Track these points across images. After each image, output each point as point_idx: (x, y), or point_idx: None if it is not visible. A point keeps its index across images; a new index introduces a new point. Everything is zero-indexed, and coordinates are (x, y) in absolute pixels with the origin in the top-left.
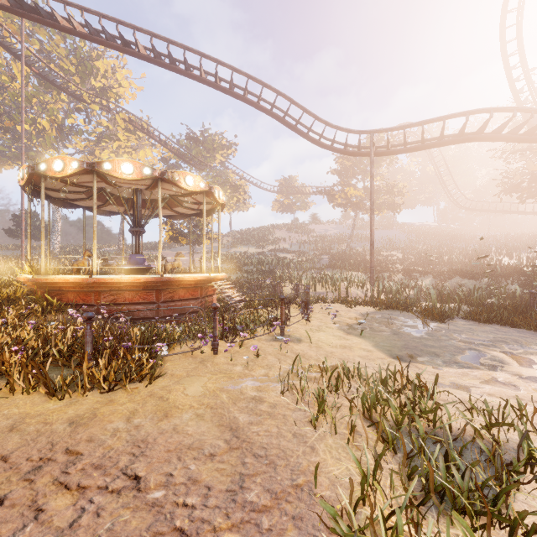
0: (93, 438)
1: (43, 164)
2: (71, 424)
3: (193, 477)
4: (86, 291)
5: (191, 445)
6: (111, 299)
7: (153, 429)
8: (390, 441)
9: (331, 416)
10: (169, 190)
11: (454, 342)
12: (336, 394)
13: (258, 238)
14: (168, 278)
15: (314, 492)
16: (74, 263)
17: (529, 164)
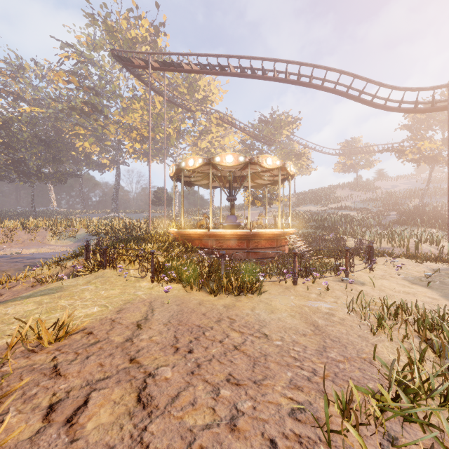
0: (238, 315)
1: (183, 162)
2: (225, 307)
3: (295, 340)
4: (205, 240)
5: (291, 328)
6: (219, 245)
7: (267, 317)
8: (437, 349)
9: (388, 329)
10: (254, 169)
11: None
12: (395, 321)
13: (319, 198)
14: (254, 232)
15: (373, 362)
16: (198, 221)
17: None
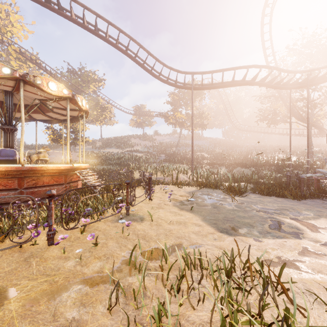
0: None
1: None
2: None
3: None
4: None
5: None
6: None
7: None
8: None
9: None
10: (35, 93)
11: (256, 212)
12: (179, 297)
13: (120, 143)
14: (29, 167)
15: None
16: None
17: (272, 105)
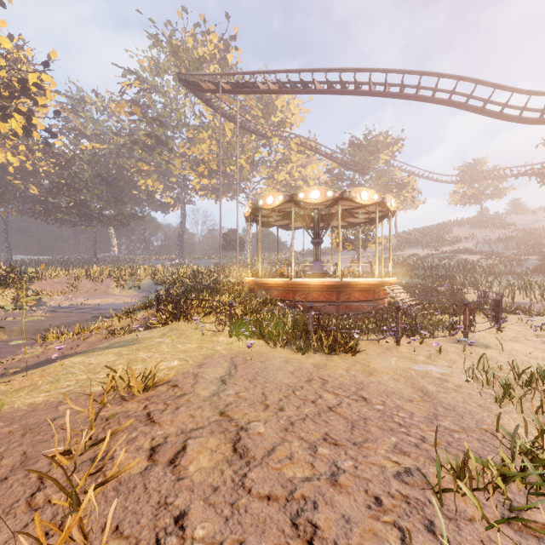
0: (330, 375)
1: (261, 200)
2: (315, 367)
3: (399, 406)
4: (287, 290)
5: (394, 393)
6: (303, 297)
7: (364, 379)
8: None
9: (517, 398)
10: (345, 205)
11: None
12: (528, 392)
13: (429, 238)
14: (346, 281)
15: (496, 434)
16: (277, 269)
17: None
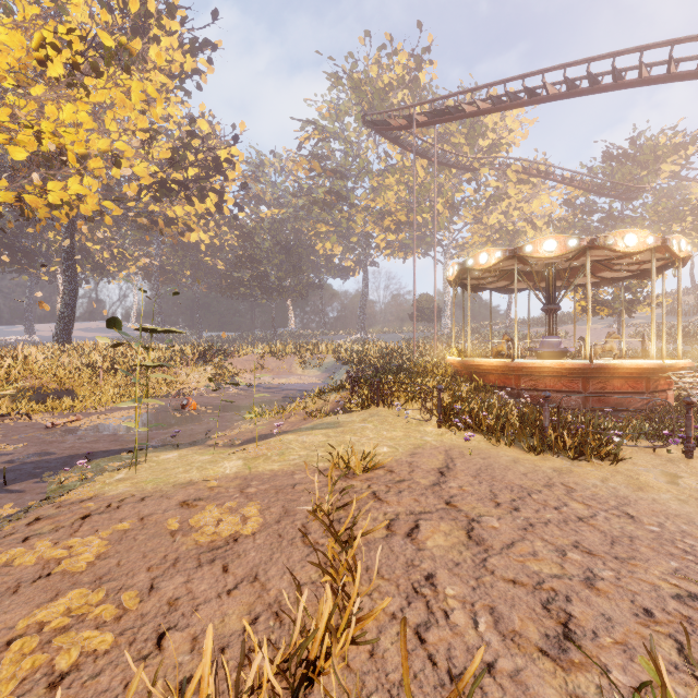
0: (578, 484)
1: (470, 259)
2: (555, 472)
3: (686, 532)
4: (506, 374)
5: (678, 516)
6: (530, 384)
7: (630, 494)
8: None
9: None
10: (596, 256)
11: None
12: None
13: None
14: (599, 364)
15: None
16: (493, 347)
17: None
